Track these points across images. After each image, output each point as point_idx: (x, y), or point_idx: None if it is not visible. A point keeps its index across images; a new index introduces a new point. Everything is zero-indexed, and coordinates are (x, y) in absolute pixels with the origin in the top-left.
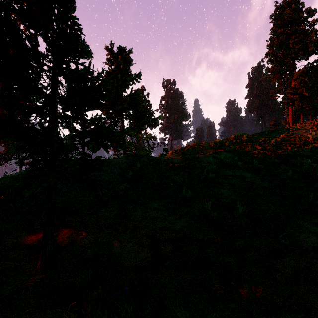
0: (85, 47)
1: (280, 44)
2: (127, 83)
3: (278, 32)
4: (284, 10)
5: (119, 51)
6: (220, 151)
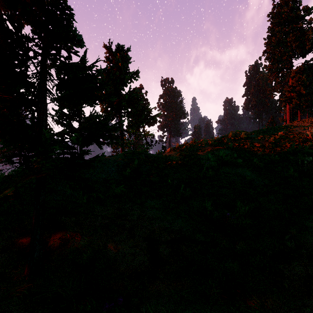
0: (75, 34)
1: (277, 42)
2: (125, 81)
3: (276, 30)
4: (282, 8)
5: (117, 49)
6: (218, 149)
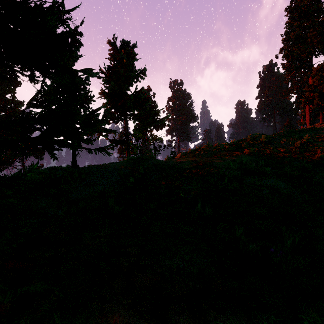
0: None
1: (297, 38)
2: (131, 80)
3: (294, 25)
4: (301, 1)
5: (122, 45)
6: (237, 154)
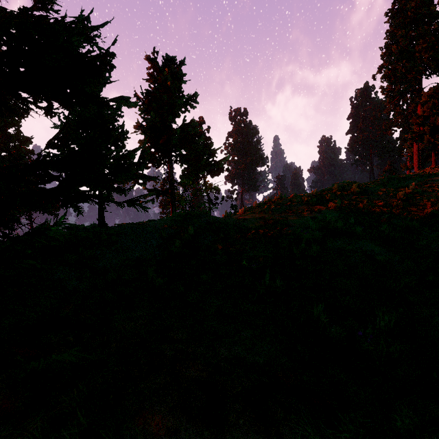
0: None
1: (401, 52)
2: (177, 109)
3: (398, 35)
4: (407, 2)
5: (165, 62)
6: (320, 209)
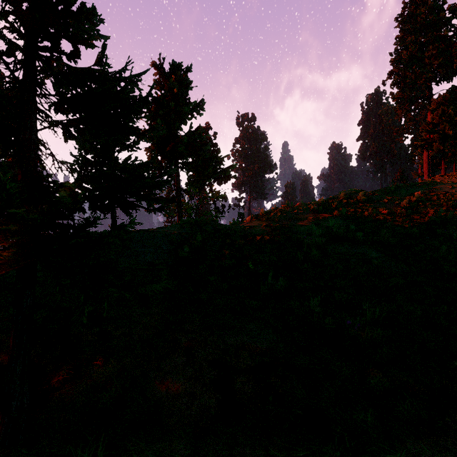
0: (82, 2)
1: (410, 59)
2: (184, 116)
3: (407, 41)
4: (417, 8)
5: (171, 68)
6: (325, 217)
